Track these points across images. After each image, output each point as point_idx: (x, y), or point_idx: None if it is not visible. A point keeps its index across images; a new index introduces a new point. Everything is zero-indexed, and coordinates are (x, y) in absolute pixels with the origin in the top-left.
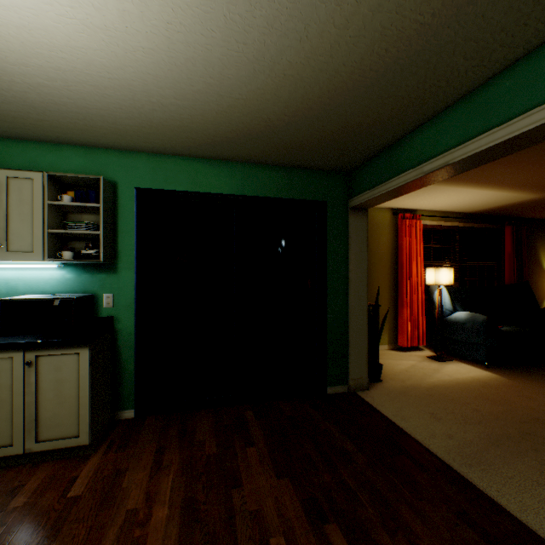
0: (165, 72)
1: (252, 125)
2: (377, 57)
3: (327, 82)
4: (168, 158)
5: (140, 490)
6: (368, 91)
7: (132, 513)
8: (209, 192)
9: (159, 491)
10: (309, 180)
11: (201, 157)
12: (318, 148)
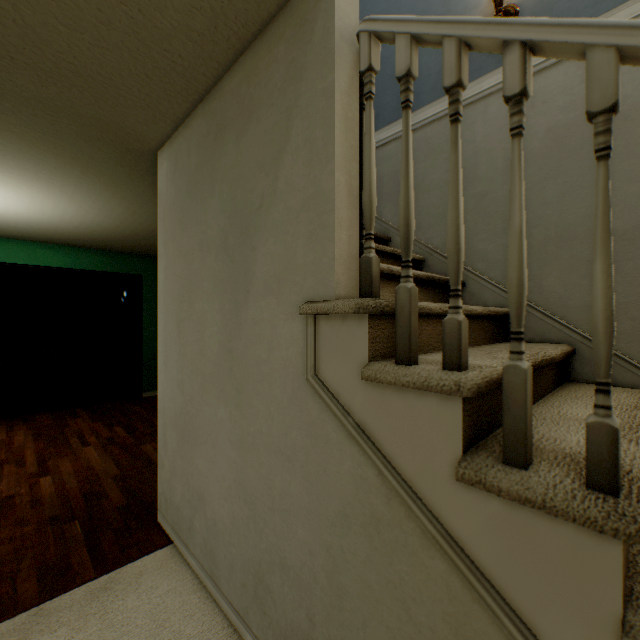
0: (24, 222)
1: (80, 238)
2: (138, 233)
3: (119, 234)
4: (10, 241)
5: (3, 436)
6: (142, 238)
7: (2, 440)
8: (46, 265)
9: (17, 434)
10: (129, 261)
11: (40, 242)
12: (129, 248)
